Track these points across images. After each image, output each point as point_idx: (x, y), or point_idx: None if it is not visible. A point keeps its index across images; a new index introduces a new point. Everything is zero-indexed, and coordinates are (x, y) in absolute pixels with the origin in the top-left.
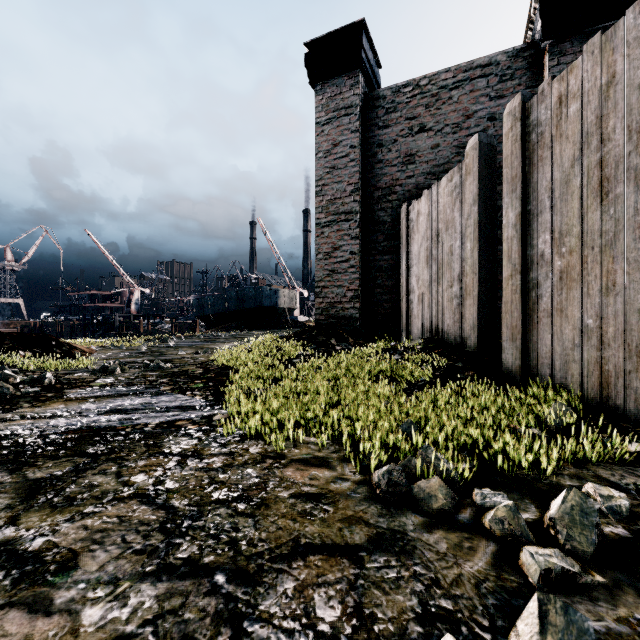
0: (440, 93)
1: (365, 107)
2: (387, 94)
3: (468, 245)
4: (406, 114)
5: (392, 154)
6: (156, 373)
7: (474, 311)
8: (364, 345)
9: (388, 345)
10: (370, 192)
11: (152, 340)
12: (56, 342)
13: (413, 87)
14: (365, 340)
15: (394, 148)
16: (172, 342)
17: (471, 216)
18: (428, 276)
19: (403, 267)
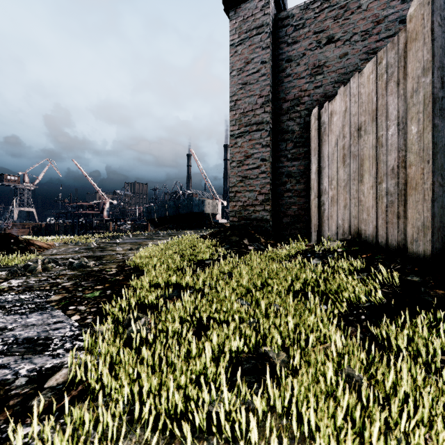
0: (348, 4)
1: (275, 27)
2: (295, 12)
3: (413, 128)
4: (314, 28)
5: (300, 67)
6: (73, 273)
7: (425, 209)
8: (275, 245)
9: (303, 247)
10: (279, 104)
11: (106, 237)
12: (15, 240)
13: (321, 2)
14: (275, 240)
15: (302, 62)
16: (120, 239)
17: (419, 90)
18: (345, 175)
19: (313, 170)
